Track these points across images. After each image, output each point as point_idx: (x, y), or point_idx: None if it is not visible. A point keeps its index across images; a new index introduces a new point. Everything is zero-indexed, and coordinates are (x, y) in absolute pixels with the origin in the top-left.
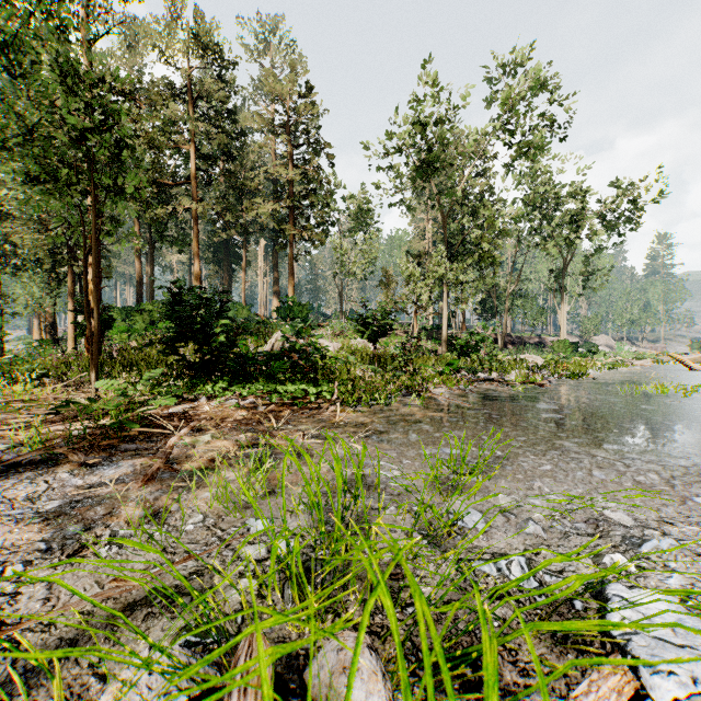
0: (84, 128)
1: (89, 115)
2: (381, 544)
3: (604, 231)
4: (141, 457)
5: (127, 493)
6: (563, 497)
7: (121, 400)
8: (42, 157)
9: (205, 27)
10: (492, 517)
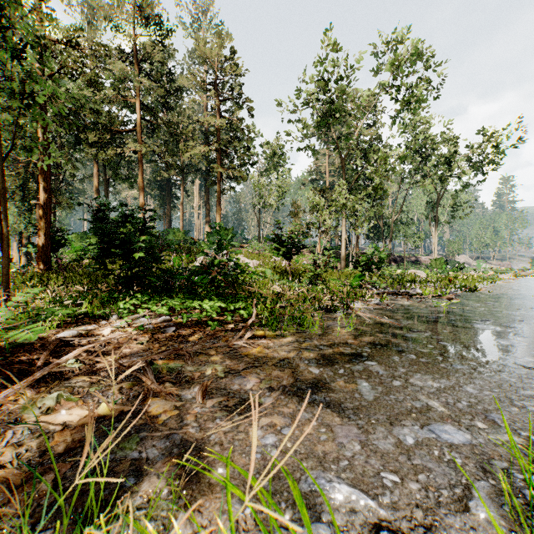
0: None
1: None
2: None
3: (470, 171)
4: None
5: None
6: None
7: None
8: None
9: (148, 3)
10: None
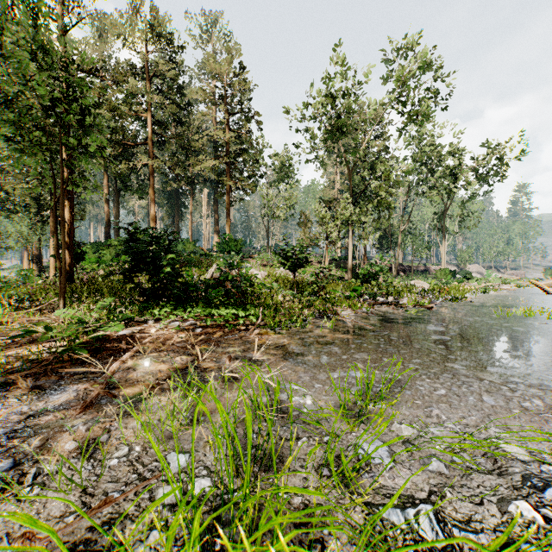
0: (53, 97)
1: (57, 87)
2: (292, 484)
3: (476, 182)
4: (87, 380)
5: (64, 422)
6: (459, 426)
7: (76, 326)
8: (19, 121)
9: (159, 20)
10: (396, 450)
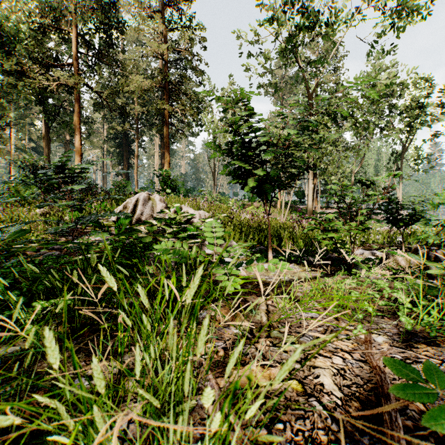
0: None
1: None
2: None
3: (443, 117)
4: None
5: None
6: None
7: None
8: None
9: None
10: None
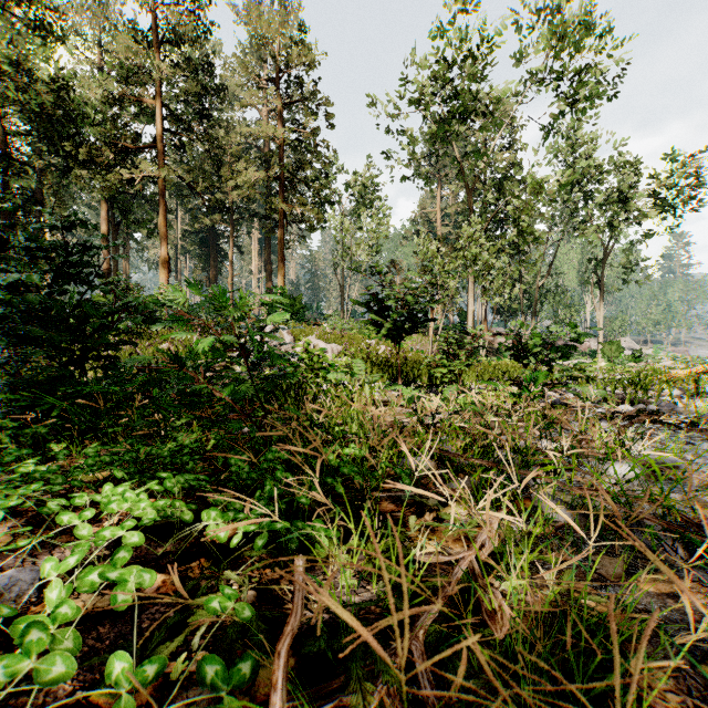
0: None
1: None
2: None
3: (654, 213)
4: None
5: None
6: None
7: None
8: None
9: None
10: None
